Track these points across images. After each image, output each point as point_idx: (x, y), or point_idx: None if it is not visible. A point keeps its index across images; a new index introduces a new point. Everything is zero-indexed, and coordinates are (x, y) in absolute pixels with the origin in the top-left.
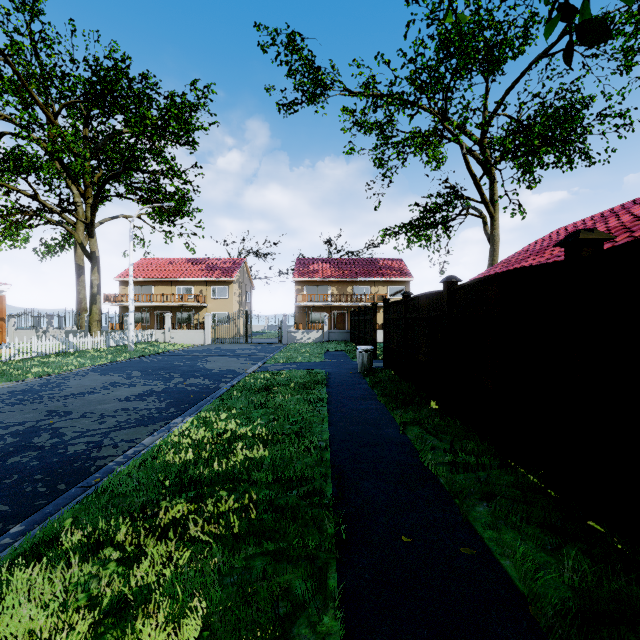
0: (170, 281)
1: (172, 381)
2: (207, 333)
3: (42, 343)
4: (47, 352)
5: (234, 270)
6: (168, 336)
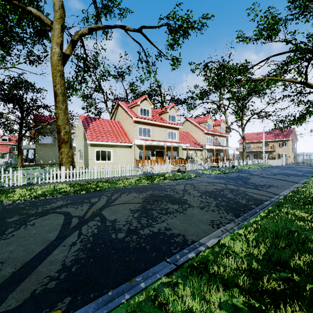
0: (258, 141)
1: (297, 171)
2: (283, 161)
3: (243, 162)
4: (243, 164)
5: (289, 135)
6: (266, 162)
